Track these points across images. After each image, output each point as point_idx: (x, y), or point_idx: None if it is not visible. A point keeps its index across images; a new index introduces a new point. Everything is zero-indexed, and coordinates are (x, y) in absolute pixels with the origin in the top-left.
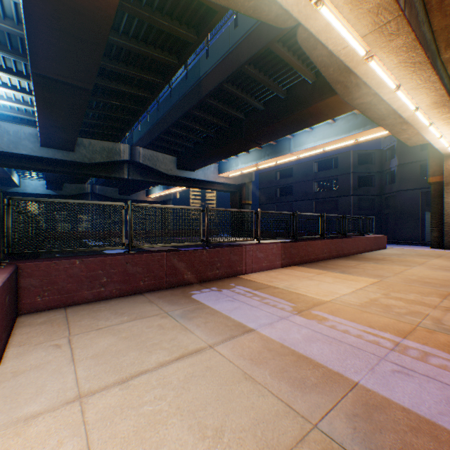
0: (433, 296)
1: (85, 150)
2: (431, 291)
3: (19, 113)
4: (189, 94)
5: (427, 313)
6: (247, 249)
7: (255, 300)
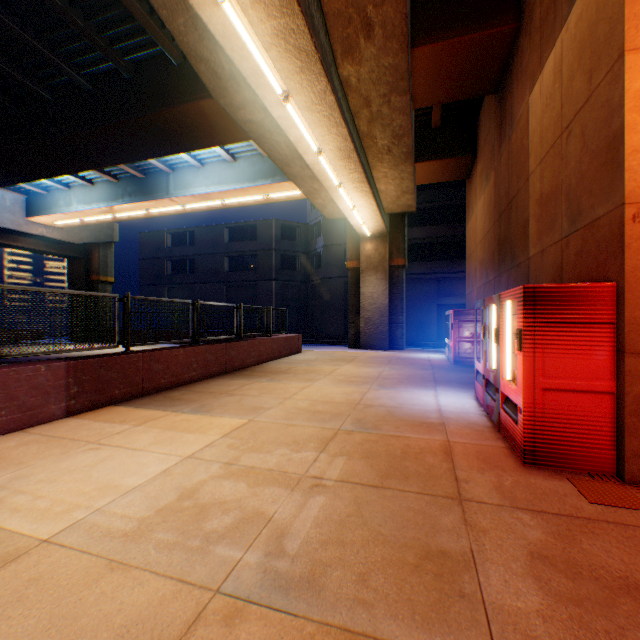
0: (311, 447)
1: None
2: (314, 434)
3: None
4: None
5: (273, 515)
6: None
7: None
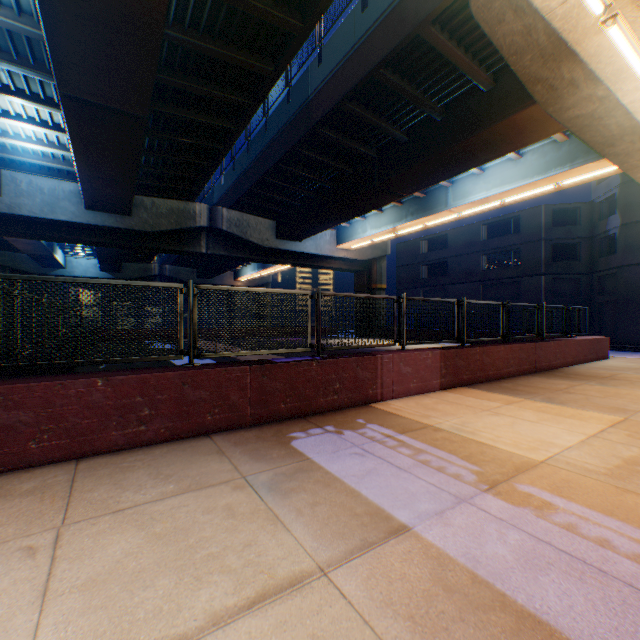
0: None
1: (146, 213)
2: None
3: (55, 162)
4: (292, 123)
5: None
6: (384, 361)
7: (403, 455)
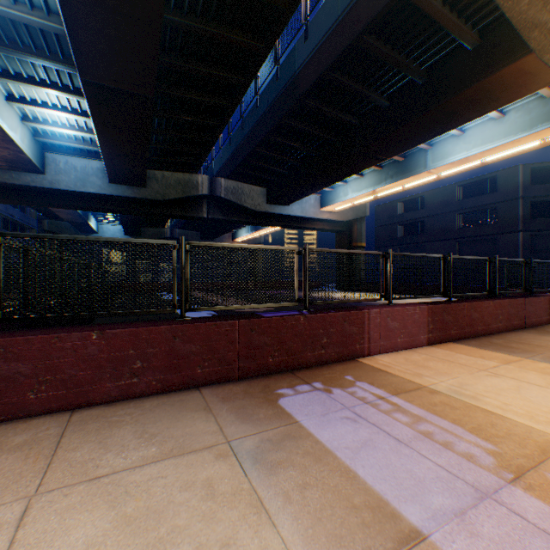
0: None
1: (157, 184)
2: None
3: (84, 144)
4: (281, 98)
5: None
6: (371, 316)
7: (401, 423)
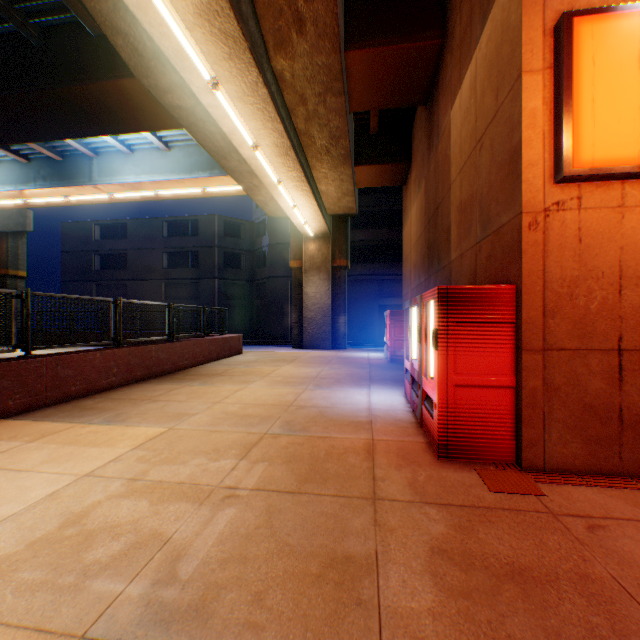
0: (232, 454)
1: None
2: (238, 439)
3: None
4: None
5: (172, 536)
6: None
7: None
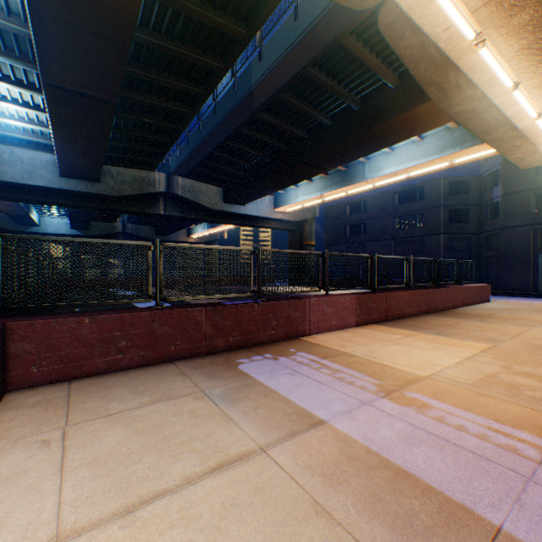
0: None
1: (113, 180)
2: None
3: (34, 136)
4: (238, 108)
5: None
6: (311, 303)
7: (324, 374)
